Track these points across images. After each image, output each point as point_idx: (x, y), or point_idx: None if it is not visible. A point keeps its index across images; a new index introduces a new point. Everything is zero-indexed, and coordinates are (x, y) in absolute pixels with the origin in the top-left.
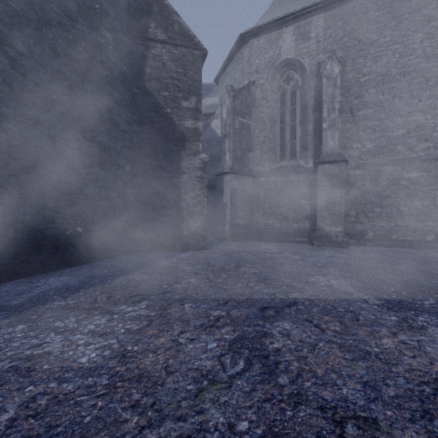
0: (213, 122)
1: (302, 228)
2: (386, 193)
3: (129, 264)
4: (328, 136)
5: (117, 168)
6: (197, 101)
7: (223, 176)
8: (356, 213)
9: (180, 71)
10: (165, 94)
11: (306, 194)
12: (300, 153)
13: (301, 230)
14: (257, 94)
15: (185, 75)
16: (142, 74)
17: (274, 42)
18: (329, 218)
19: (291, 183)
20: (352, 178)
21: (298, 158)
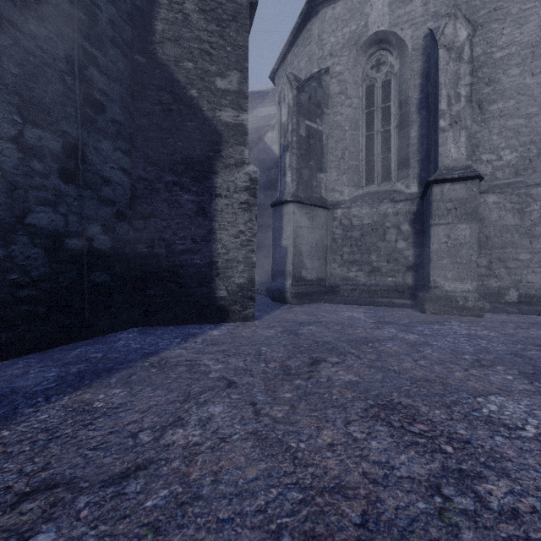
0: (267, 135)
1: (401, 285)
2: (539, 230)
3: (109, 354)
4: (449, 140)
5: (102, 184)
6: (241, 79)
7: (282, 206)
8: (488, 262)
9: (213, 29)
10: (188, 65)
11: (407, 233)
12: (396, 173)
13: (400, 288)
14: (332, 88)
15: (220, 36)
16: (150, 32)
17: (357, 9)
18: (451, 269)
19: (385, 217)
20: (482, 207)
21: (393, 180)
